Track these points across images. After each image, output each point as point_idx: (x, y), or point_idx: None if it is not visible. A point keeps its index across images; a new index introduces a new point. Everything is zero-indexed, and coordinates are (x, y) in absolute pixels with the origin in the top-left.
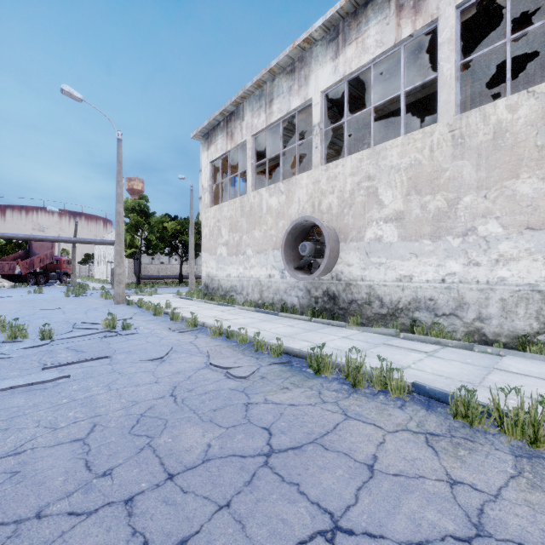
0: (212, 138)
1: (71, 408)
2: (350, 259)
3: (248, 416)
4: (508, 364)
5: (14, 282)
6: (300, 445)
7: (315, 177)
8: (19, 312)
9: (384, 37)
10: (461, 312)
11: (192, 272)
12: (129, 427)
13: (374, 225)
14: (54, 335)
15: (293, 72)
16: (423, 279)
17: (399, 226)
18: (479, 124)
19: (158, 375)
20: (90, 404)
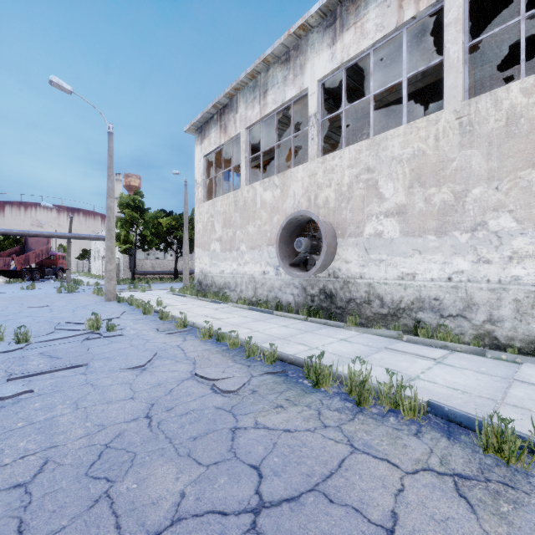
0: (205, 131)
1: (24, 435)
2: (348, 255)
3: (234, 448)
4: (529, 373)
5: (10, 277)
6: (297, 495)
7: (311, 170)
8: (4, 311)
9: (385, 21)
10: (470, 314)
11: (186, 267)
12: (88, 464)
13: (374, 219)
14: (33, 337)
15: (288, 61)
16: (427, 277)
17: (401, 220)
18: (490, 110)
19: (136, 389)
20: (48, 430)
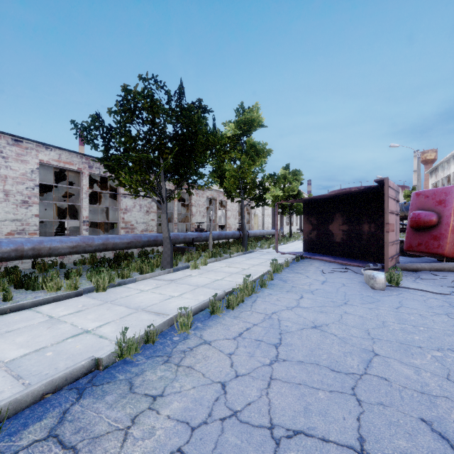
0: (431, 175)
1: None
2: None
3: None
4: None
5: None
6: None
7: None
8: None
9: None
10: None
11: None
12: None
13: None
14: None
15: (447, 163)
16: None
17: None
18: None
19: None
20: None
